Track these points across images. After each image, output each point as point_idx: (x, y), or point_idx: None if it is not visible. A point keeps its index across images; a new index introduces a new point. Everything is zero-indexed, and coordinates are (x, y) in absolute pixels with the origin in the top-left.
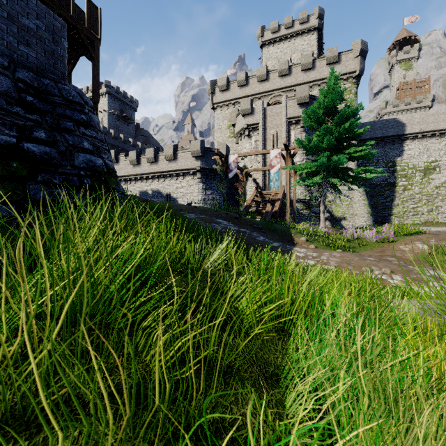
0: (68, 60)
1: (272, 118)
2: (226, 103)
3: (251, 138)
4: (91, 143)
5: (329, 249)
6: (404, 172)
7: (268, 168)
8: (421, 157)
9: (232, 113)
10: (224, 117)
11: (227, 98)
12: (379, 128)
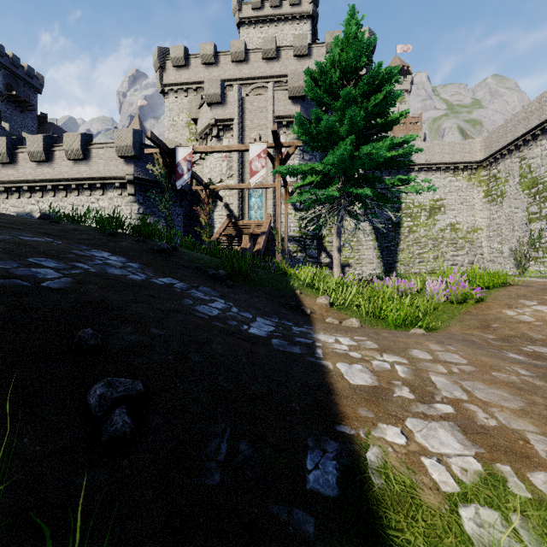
0: None
1: (254, 115)
2: (184, 87)
3: (221, 141)
4: None
5: (382, 324)
6: (409, 210)
7: (247, 186)
8: (426, 193)
9: (192, 102)
10: (181, 108)
11: (185, 79)
12: None
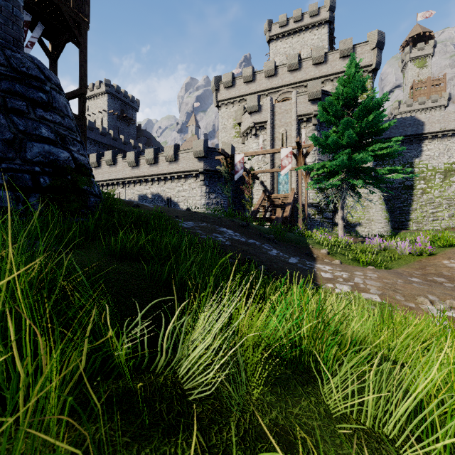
0: (53, 47)
1: (281, 116)
2: (232, 101)
3: (258, 137)
4: (53, 131)
5: (356, 264)
6: (423, 174)
7: (277, 170)
8: (441, 158)
9: (238, 111)
10: (229, 115)
11: (232, 95)
12: (395, 127)
